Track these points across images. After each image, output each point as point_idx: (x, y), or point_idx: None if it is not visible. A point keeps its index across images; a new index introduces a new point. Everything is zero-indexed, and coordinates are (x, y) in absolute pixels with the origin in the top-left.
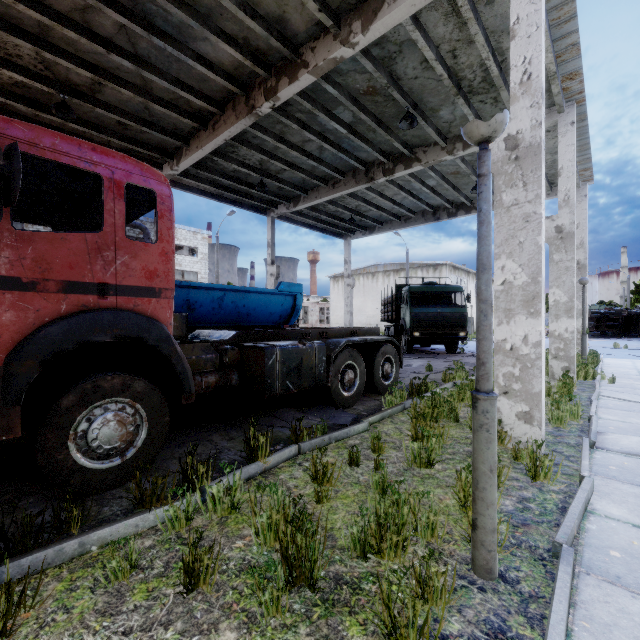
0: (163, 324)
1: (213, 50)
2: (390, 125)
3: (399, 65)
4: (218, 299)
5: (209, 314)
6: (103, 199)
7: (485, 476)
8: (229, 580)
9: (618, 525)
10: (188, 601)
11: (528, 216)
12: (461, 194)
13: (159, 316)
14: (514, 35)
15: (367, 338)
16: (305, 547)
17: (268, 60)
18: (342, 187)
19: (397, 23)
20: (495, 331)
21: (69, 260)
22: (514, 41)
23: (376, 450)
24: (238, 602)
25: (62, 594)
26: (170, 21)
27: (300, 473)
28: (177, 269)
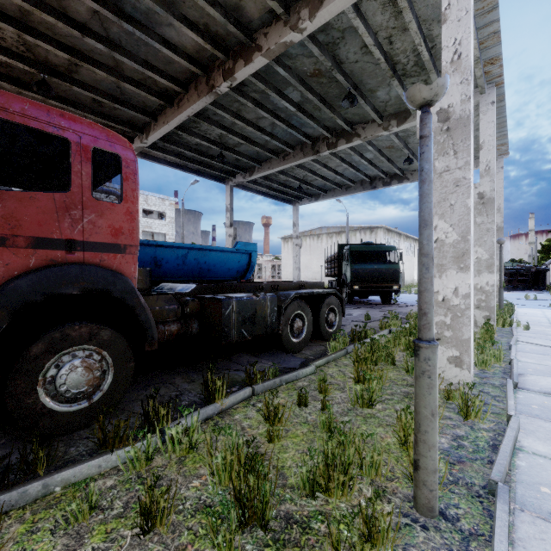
0: (128, 278)
1: (177, 35)
2: (333, 104)
3: (342, 50)
4: (182, 256)
5: (174, 270)
6: (71, 162)
7: (427, 420)
8: (185, 520)
9: (545, 462)
10: (144, 543)
11: (458, 181)
12: (395, 166)
13: (124, 270)
14: (446, 19)
15: (314, 291)
16: (257, 489)
17: (226, 44)
18: (291, 159)
19: (340, 11)
20: None
21: (38, 218)
22: (446, 24)
23: (322, 391)
24: (193, 543)
25: (23, 537)
26: (138, 8)
27: (254, 413)
28: (148, 231)
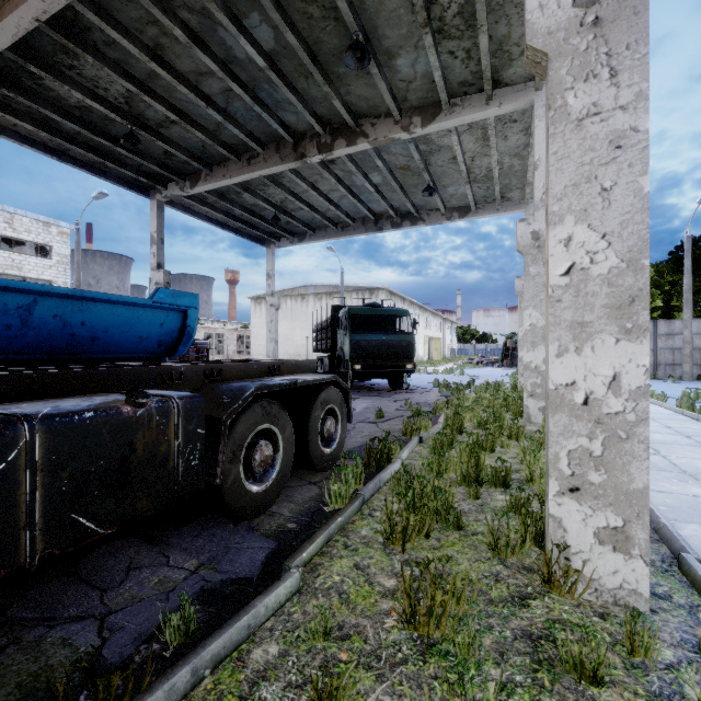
0: None
1: None
2: (329, 70)
3: None
4: (19, 309)
5: None
6: None
7: None
8: None
9: None
10: None
11: (621, 136)
12: (408, 199)
13: None
14: None
15: (297, 379)
16: None
17: None
18: (261, 164)
19: None
20: (552, 367)
21: None
22: None
23: (324, 700)
24: None
25: None
26: None
27: None
28: (13, 274)
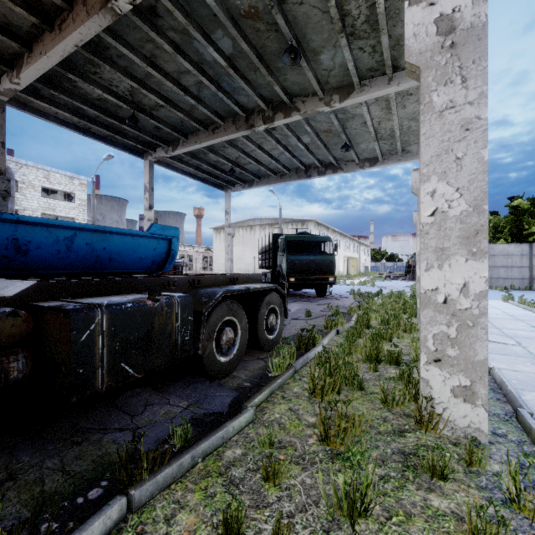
0: None
1: None
2: (271, 65)
3: None
4: (65, 239)
5: (52, 258)
6: None
7: None
8: None
9: None
10: None
11: (469, 122)
12: (330, 154)
13: None
14: None
15: (250, 286)
16: None
17: None
18: (222, 133)
19: None
20: (422, 278)
21: None
22: None
23: (270, 477)
24: None
25: None
26: None
27: None
28: (49, 214)
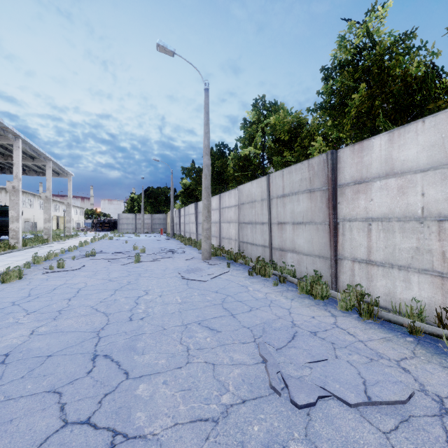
0: None
1: None
2: None
3: None
4: None
5: None
6: None
7: None
8: None
9: (24, 251)
10: None
11: (17, 203)
12: None
13: None
14: (14, 166)
15: None
16: None
17: None
18: None
19: None
20: (10, 226)
21: None
22: (14, 167)
23: None
24: None
25: None
26: None
27: None
28: None
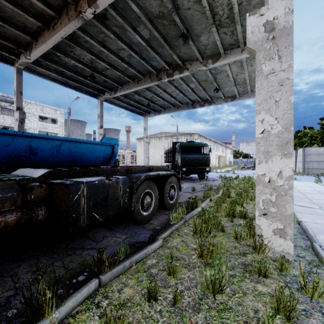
0: None
1: None
2: (172, 44)
3: None
4: (56, 146)
5: (49, 157)
6: None
7: None
8: None
9: None
10: None
11: (282, 81)
12: (207, 94)
13: None
14: None
15: (159, 173)
16: None
17: None
18: (143, 83)
19: None
20: (256, 168)
21: None
22: None
23: (171, 273)
24: None
25: None
26: None
27: (95, 323)
28: (43, 131)
